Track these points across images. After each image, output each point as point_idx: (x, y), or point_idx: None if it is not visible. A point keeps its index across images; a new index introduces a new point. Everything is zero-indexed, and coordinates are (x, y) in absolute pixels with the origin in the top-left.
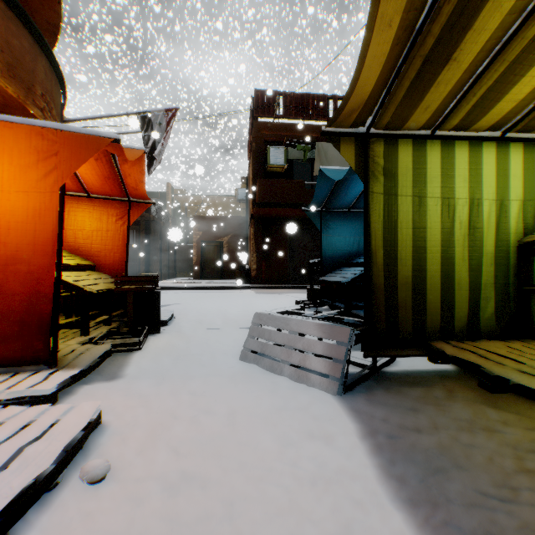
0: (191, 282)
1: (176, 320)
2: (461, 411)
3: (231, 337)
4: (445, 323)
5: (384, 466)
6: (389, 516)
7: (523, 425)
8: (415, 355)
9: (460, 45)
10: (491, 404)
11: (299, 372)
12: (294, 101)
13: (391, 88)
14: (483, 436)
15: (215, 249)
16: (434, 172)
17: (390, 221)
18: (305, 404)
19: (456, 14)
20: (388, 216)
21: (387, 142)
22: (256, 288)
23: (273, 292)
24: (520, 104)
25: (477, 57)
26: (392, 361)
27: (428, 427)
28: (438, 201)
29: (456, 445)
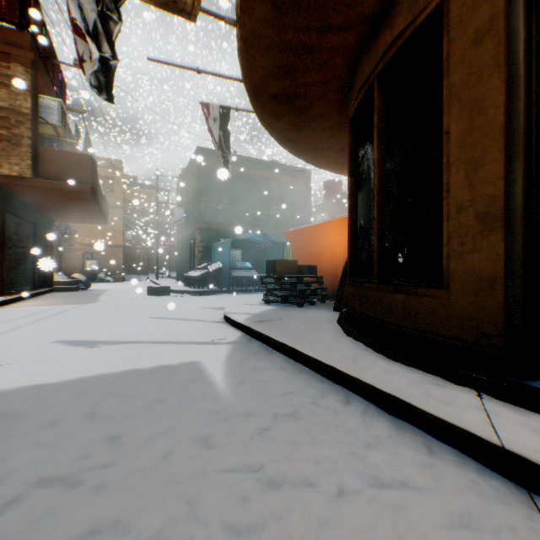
0: None
1: None
2: None
3: None
4: None
5: None
6: None
7: None
8: None
9: None
10: None
11: None
12: (52, 48)
13: None
14: None
15: None
16: None
17: None
18: None
19: None
20: None
21: None
22: None
23: (70, 302)
24: None
25: None
26: None
27: None
28: None
29: None
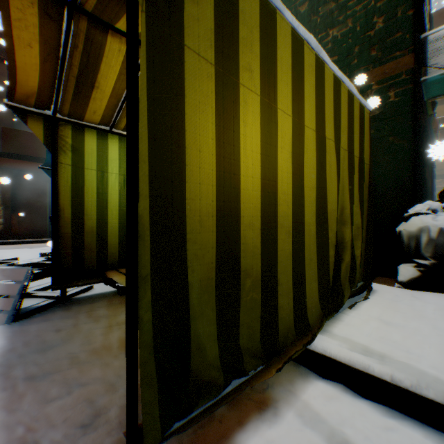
0: None
1: None
2: (104, 311)
3: None
4: (123, 257)
5: (1, 361)
6: None
7: None
8: (98, 282)
9: (97, 80)
10: None
11: None
12: None
13: (60, 90)
14: (103, 322)
15: None
16: (114, 156)
17: (78, 187)
18: None
19: (85, 60)
20: (76, 182)
21: (75, 127)
22: (4, 244)
23: (26, 246)
24: None
25: (115, 91)
26: (88, 290)
27: (70, 327)
28: (117, 176)
29: (78, 332)
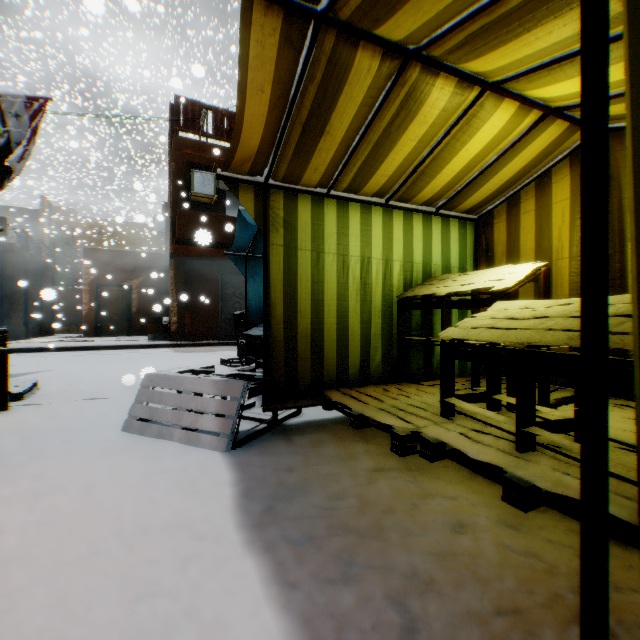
0: (79, 340)
1: (42, 392)
2: (335, 449)
3: (121, 406)
4: (342, 372)
5: (243, 504)
6: (228, 541)
7: (378, 453)
8: (313, 405)
9: (330, 122)
10: (364, 440)
11: (190, 434)
12: (227, 120)
13: (279, 145)
14: (341, 466)
15: (119, 295)
16: (331, 229)
17: (290, 274)
18: (187, 465)
19: (320, 95)
20: (288, 268)
21: (287, 195)
22: (177, 346)
23: (199, 350)
24: (392, 179)
25: (348, 134)
26: (297, 414)
27: (300, 466)
28: (335, 257)
29: (315, 477)
